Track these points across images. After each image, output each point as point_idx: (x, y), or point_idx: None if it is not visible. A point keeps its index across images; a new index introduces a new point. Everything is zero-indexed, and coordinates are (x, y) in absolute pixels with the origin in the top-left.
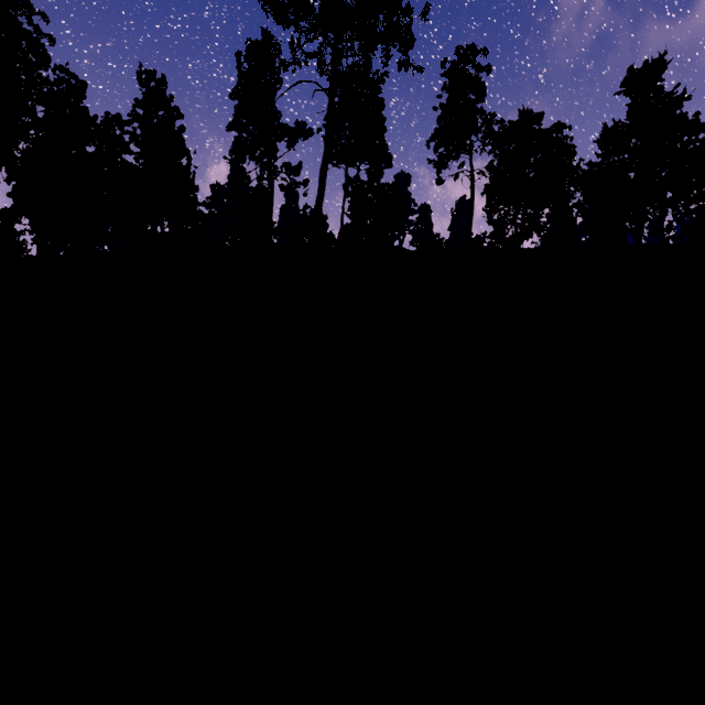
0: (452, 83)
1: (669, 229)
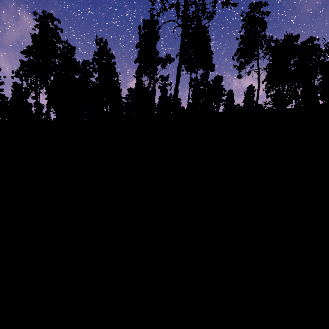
0: (247, 23)
1: None
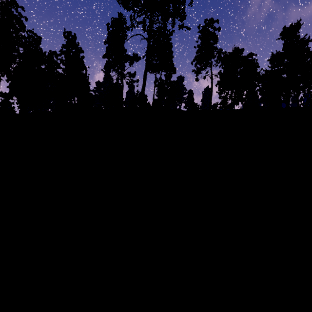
0: (202, 35)
1: (301, 100)
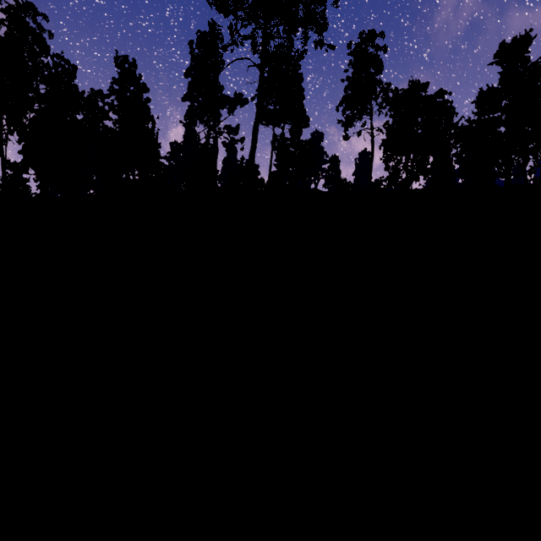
0: (356, 60)
1: (530, 173)
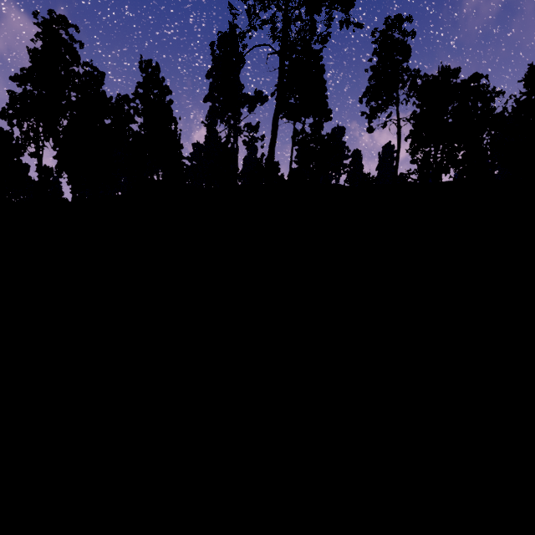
0: (381, 48)
1: None
